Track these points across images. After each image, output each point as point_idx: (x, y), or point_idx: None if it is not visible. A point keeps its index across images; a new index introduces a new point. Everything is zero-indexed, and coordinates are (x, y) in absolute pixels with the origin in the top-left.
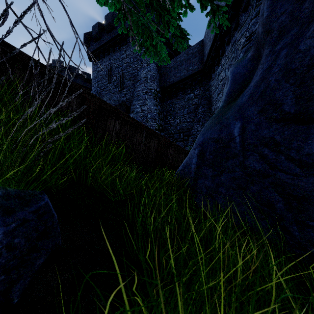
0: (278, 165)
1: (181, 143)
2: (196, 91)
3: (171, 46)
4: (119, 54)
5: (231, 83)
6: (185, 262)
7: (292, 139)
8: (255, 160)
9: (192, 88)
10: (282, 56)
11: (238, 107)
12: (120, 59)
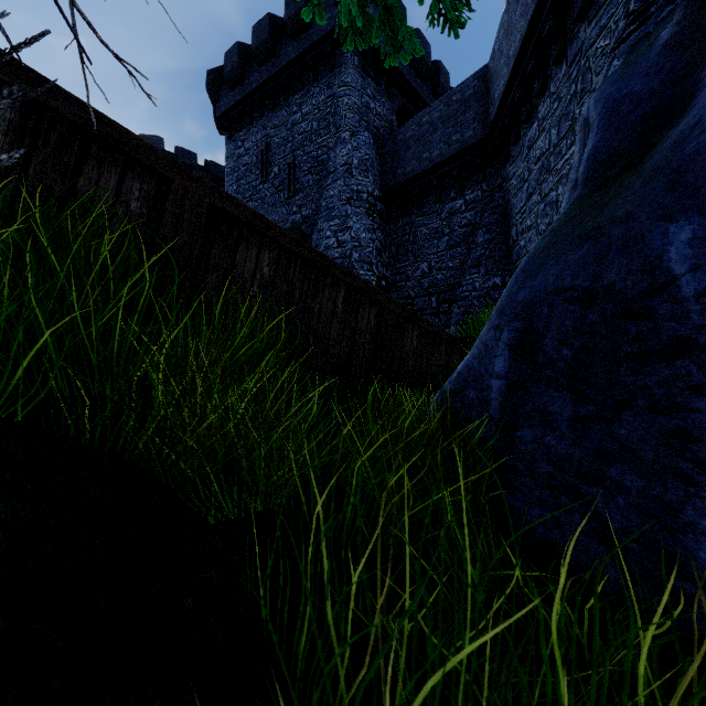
0: None
1: (433, 320)
2: (470, 194)
3: (408, 90)
4: (287, 113)
5: (603, 129)
6: None
7: None
8: None
9: (459, 185)
10: None
11: (667, 177)
12: (288, 124)
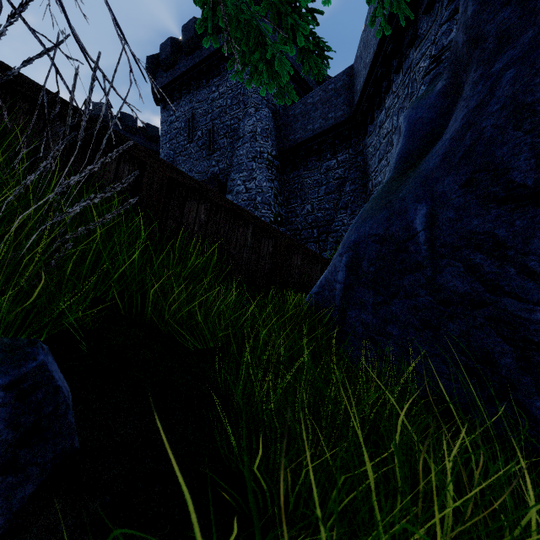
0: (503, 285)
1: (315, 246)
2: (341, 156)
3: (297, 78)
4: (208, 92)
5: (406, 137)
6: (330, 474)
7: (530, 234)
8: (456, 275)
9: (333, 149)
10: (507, 82)
11: (421, 179)
12: (209, 100)
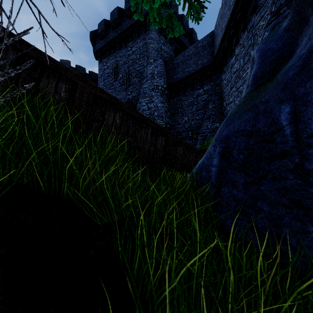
0: None
1: (190, 142)
2: (206, 87)
3: (179, 41)
4: (125, 50)
5: (259, 63)
6: None
7: None
8: None
9: (201, 83)
10: None
11: (281, 86)
12: (126, 55)
